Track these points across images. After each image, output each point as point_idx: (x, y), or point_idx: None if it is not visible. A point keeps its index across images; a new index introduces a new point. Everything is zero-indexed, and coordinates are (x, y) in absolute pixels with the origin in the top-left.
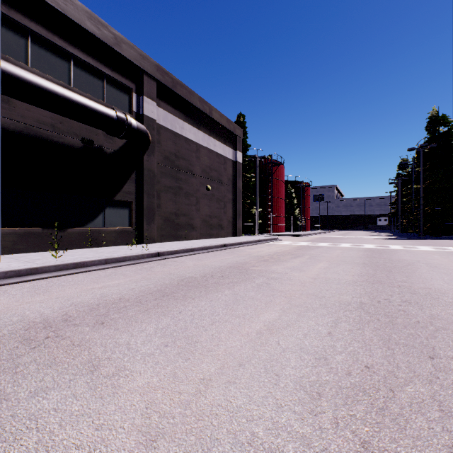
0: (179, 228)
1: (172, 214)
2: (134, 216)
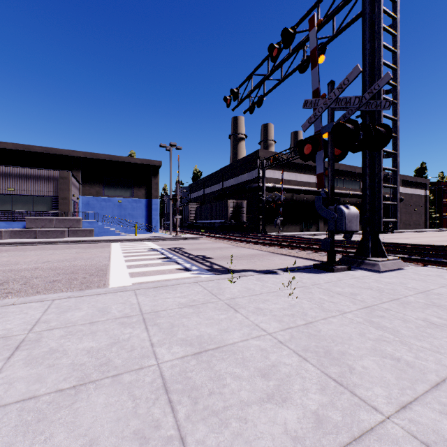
0: (406, 225)
1: (404, 221)
2: None
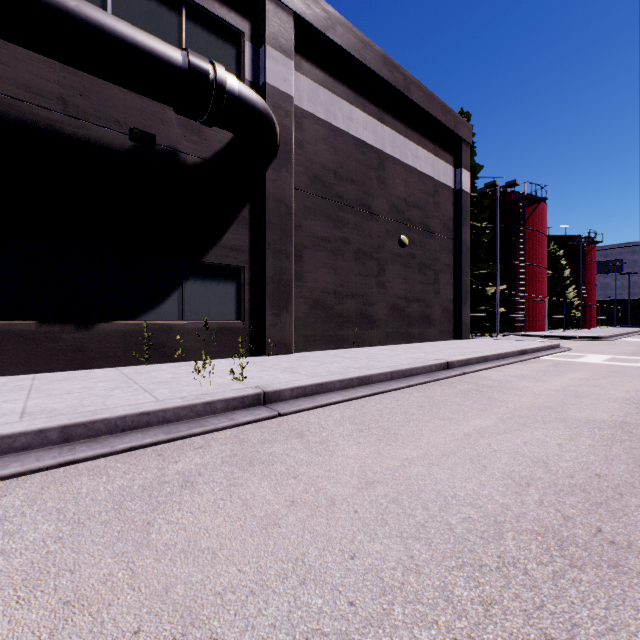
0: (342, 323)
1: (328, 294)
2: (247, 298)
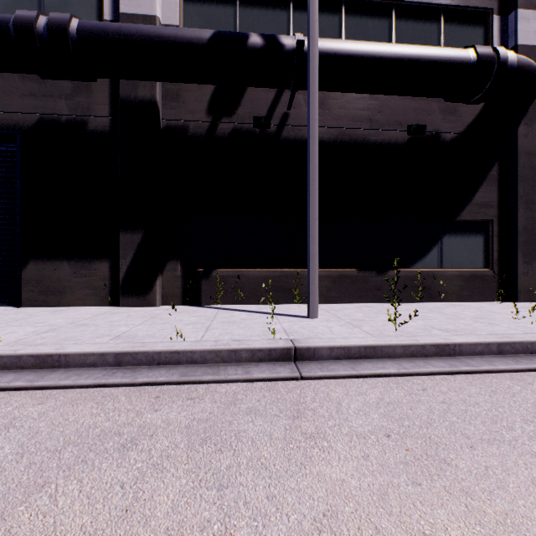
0: None
1: None
2: (495, 248)
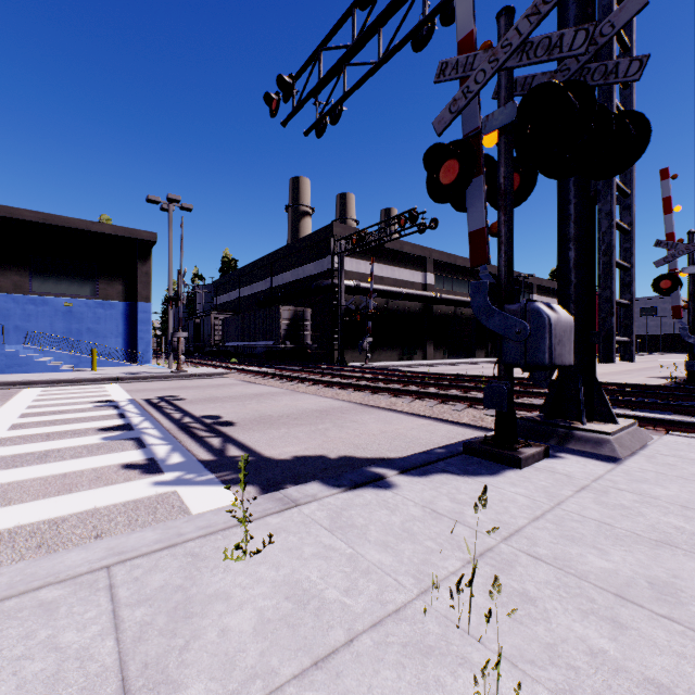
0: None
1: None
2: None
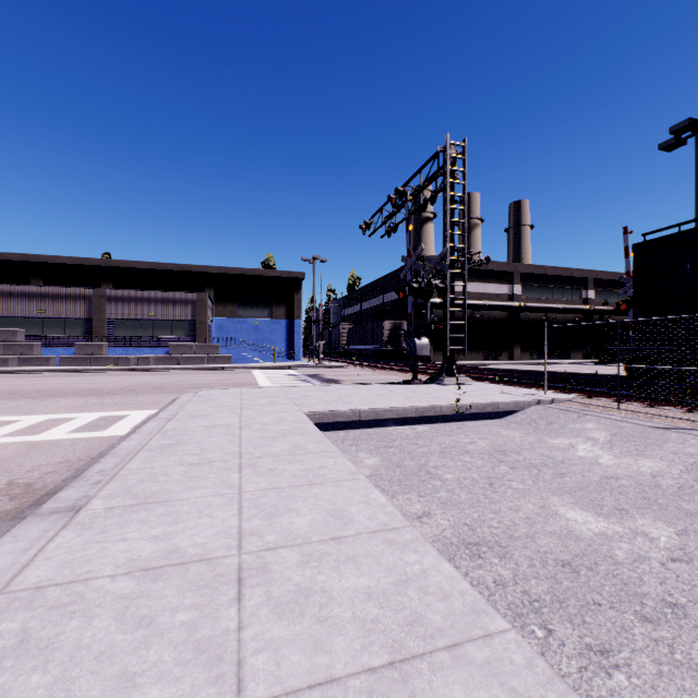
0: None
1: None
2: None
